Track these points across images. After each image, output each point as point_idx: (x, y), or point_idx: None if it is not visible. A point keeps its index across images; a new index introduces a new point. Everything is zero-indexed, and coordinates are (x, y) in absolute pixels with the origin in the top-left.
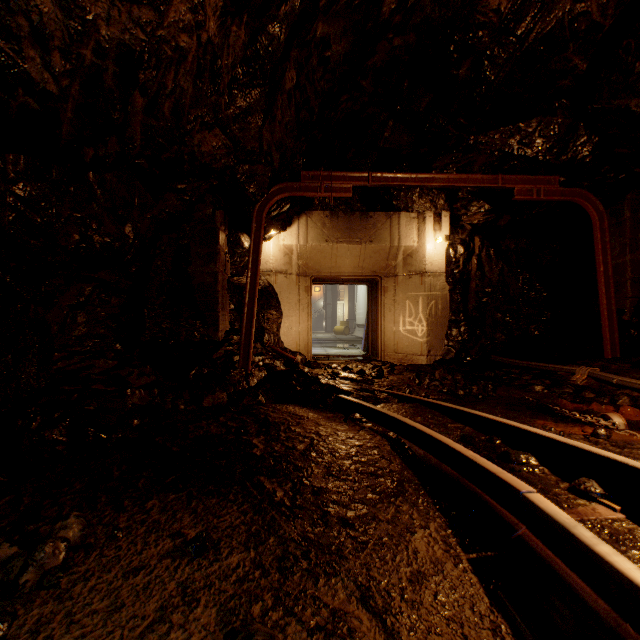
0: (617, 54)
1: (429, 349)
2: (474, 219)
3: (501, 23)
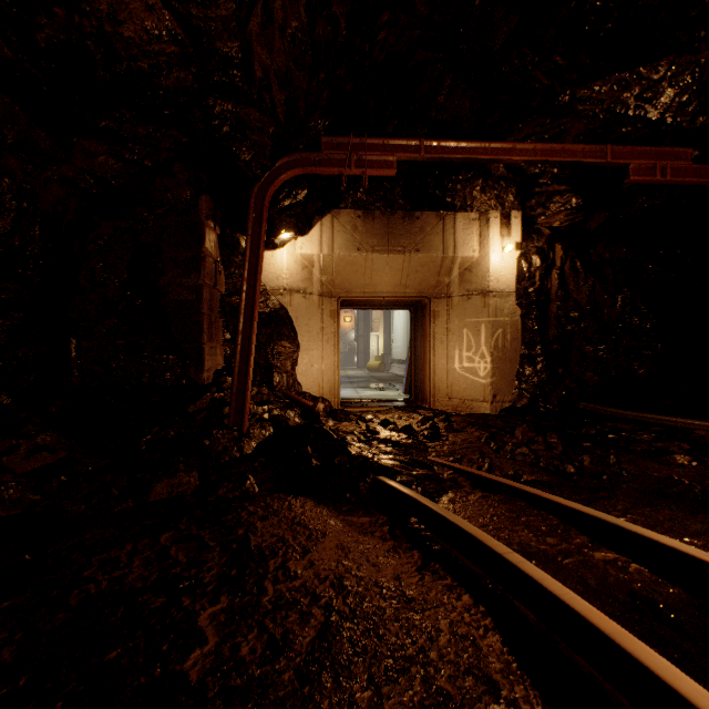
0: None
1: (494, 393)
2: (554, 220)
3: None
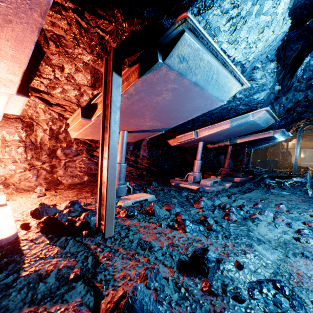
0: None
1: None
2: None
3: None
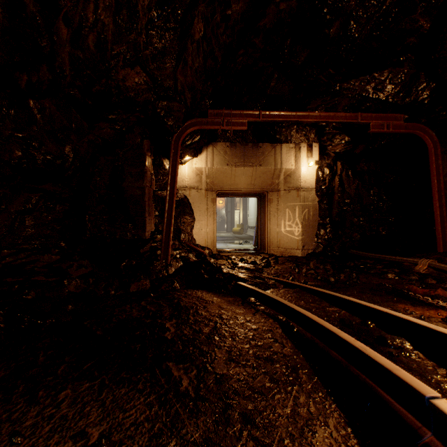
0: None
1: (303, 245)
2: (337, 148)
3: None
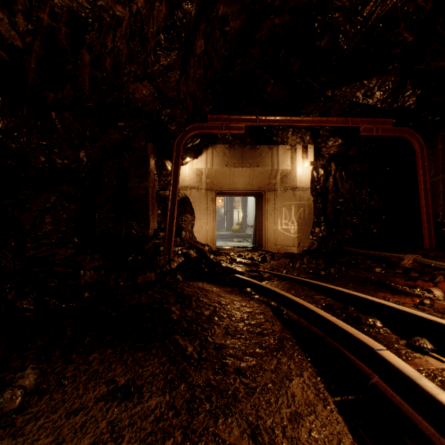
0: (436, 29)
1: (299, 242)
2: (331, 150)
3: (352, 6)
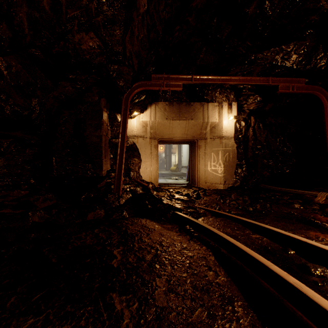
0: None
1: (225, 180)
2: (250, 106)
3: None
